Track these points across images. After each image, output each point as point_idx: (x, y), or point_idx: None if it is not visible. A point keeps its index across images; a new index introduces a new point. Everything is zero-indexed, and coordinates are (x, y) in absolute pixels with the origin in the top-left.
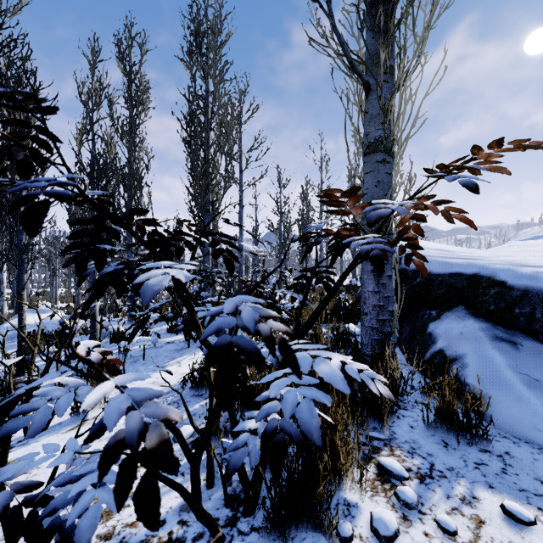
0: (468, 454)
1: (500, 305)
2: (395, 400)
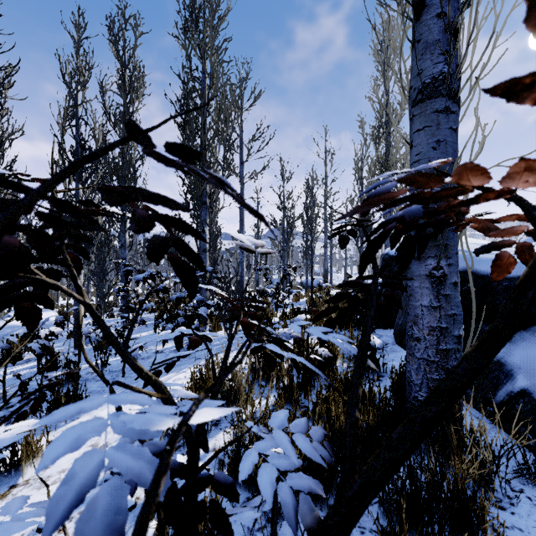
0: None
1: None
2: None
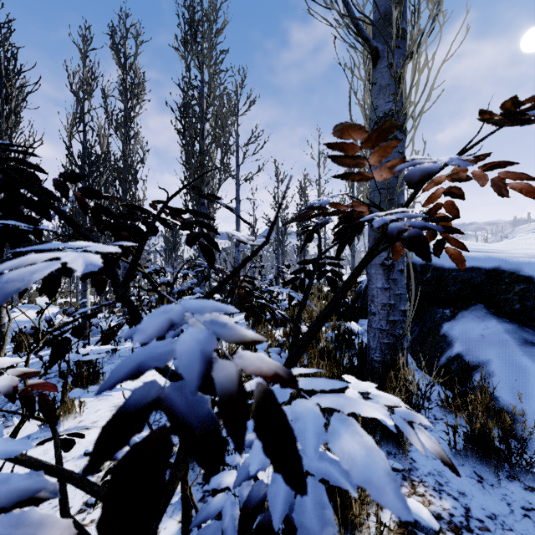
0: (511, 493)
1: (527, 303)
2: (449, 459)
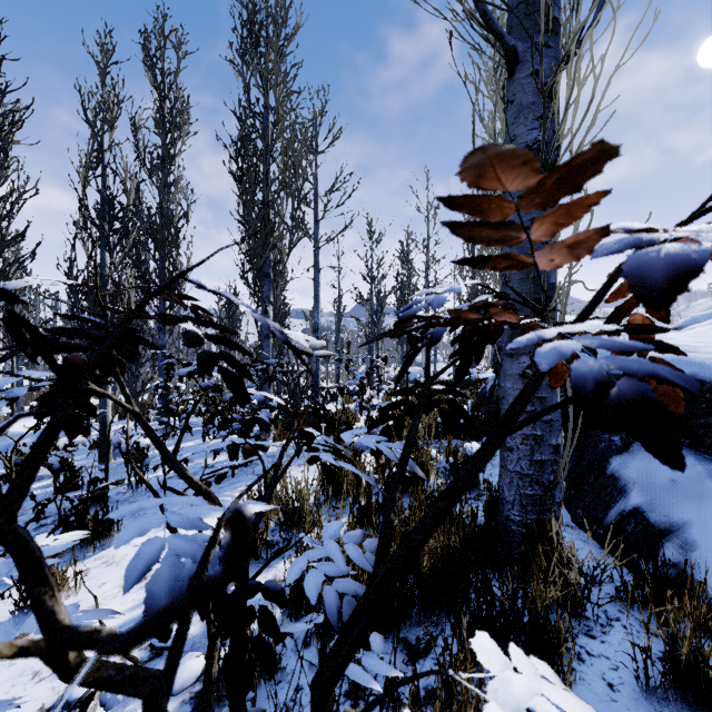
0: None
1: None
2: None
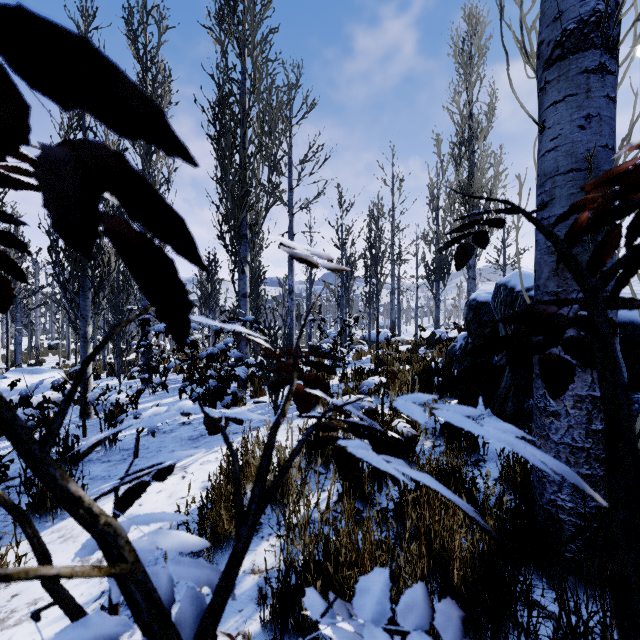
0: None
1: None
2: None
